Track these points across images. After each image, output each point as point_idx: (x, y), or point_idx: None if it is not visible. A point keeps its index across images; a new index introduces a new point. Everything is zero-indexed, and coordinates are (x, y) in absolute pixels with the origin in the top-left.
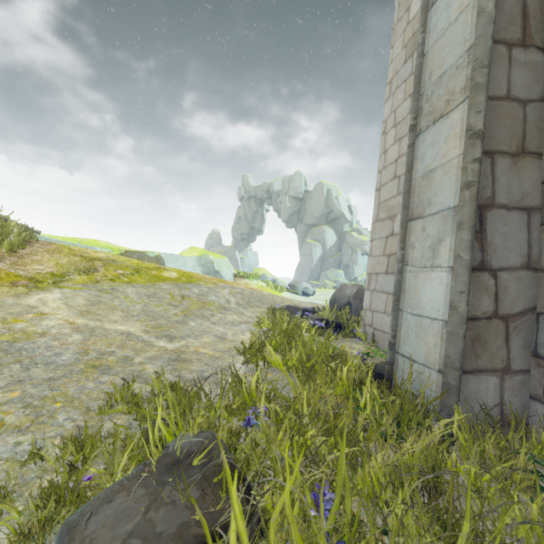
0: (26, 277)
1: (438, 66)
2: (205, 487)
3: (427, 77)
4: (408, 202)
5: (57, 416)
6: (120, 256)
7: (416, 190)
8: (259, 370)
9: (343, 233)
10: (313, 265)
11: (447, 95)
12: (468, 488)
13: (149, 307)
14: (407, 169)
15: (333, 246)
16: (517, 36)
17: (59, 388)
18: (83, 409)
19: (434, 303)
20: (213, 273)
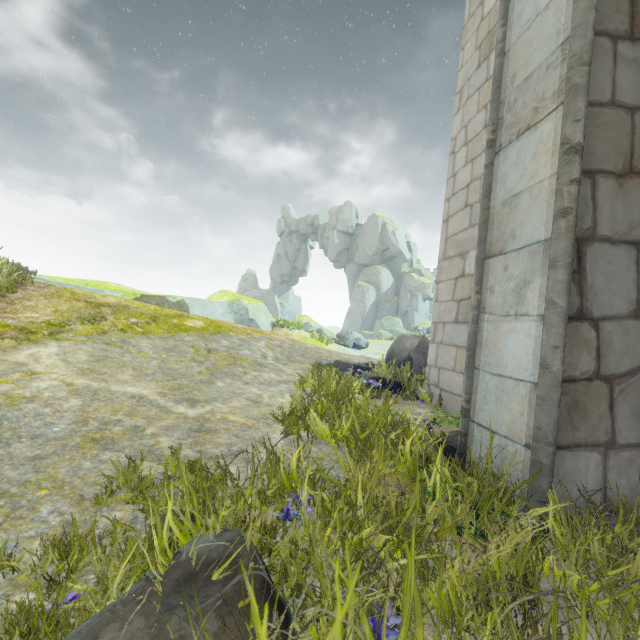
0: (16, 327)
1: (523, 67)
2: (226, 614)
3: (508, 81)
4: (485, 235)
5: (40, 509)
6: (134, 301)
7: (495, 220)
8: (302, 442)
9: (401, 274)
10: (365, 312)
11: (535, 102)
12: (583, 615)
13: (167, 363)
14: (484, 194)
15: (389, 290)
16: (623, 26)
17: (47, 470)
18: (75, 497)
19: (520, 361)
20: (247, 321)
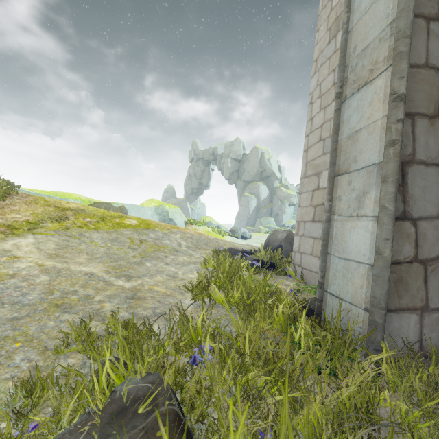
0: (4, 224)
1: (362, 40)
2: None
3: (351, 51)
4: (335, 160)
5: (14, 357)
6: (89, 206)
7: (342, 149)
8: (205, 306)
9: (274, 188)
10: (249, 214)
11: (371, 65)
12: None
13: (111, 250)
14: (334, 131)
15: (266, 199)
16: (434, 11)
17: (21, 328)
18: (41, 348)
19: (360, 249)
20: (168, 220)
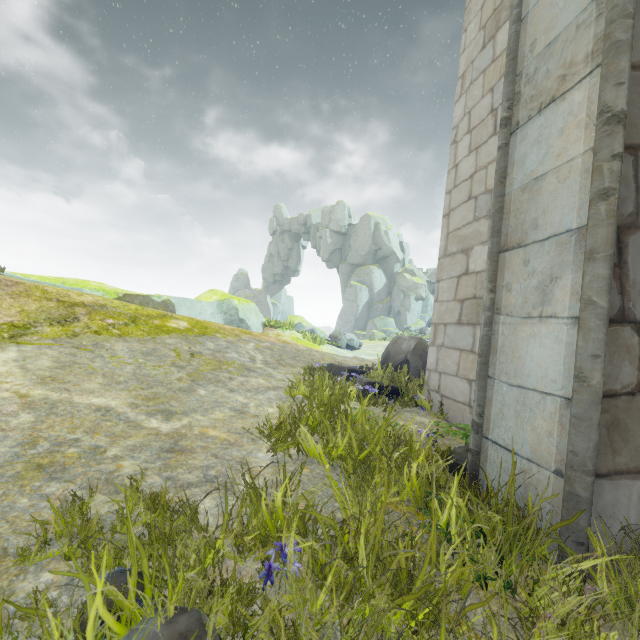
0: None
1: (545, 31)
2: None
3: (527, 49)
4: (500, 226)
5: None
6: (113, 300)
7: (512, 208)
8: (291, 462)
9: (394, 274)
10: (358, 312)
11: (562, 69)
12: None
13: (143, 369)
14: (498, 179)
15: (382, 290)
16: None
17: None
18: None
19: (546, 371)
20: (238, 322)
